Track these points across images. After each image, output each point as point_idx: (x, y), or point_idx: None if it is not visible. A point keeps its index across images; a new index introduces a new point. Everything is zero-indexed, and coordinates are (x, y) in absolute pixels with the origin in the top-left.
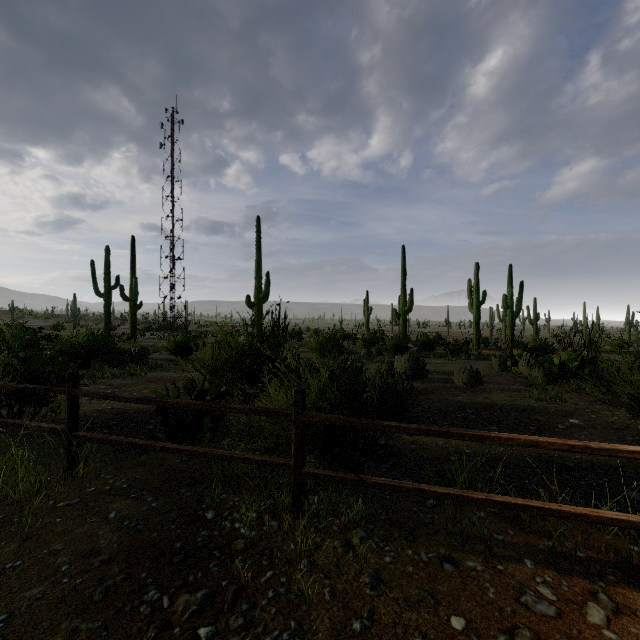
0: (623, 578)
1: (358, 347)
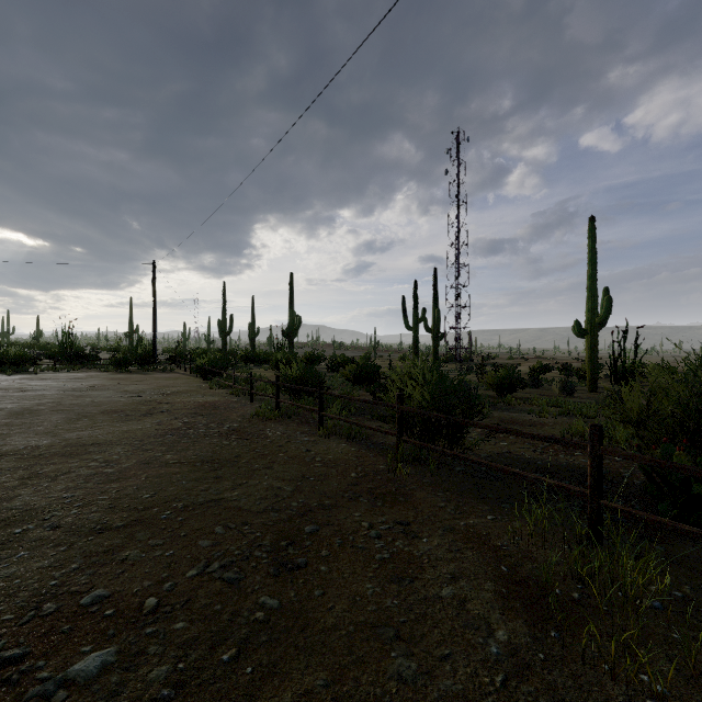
0: None
1: None
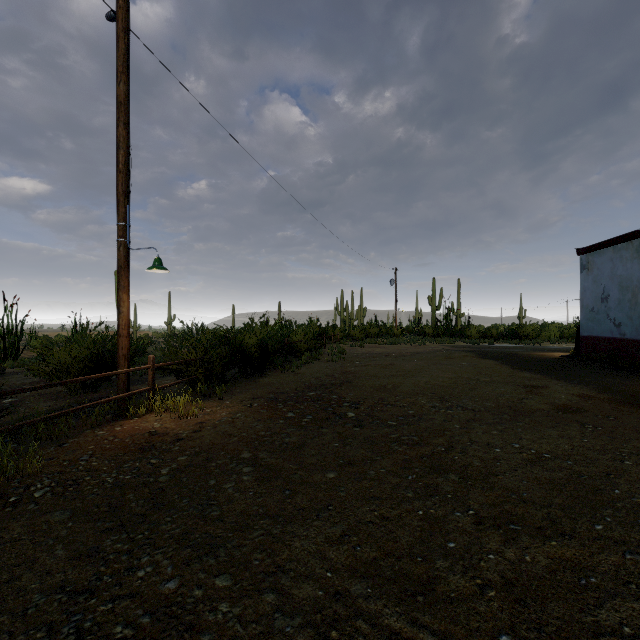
0: (115, 421)
1: None
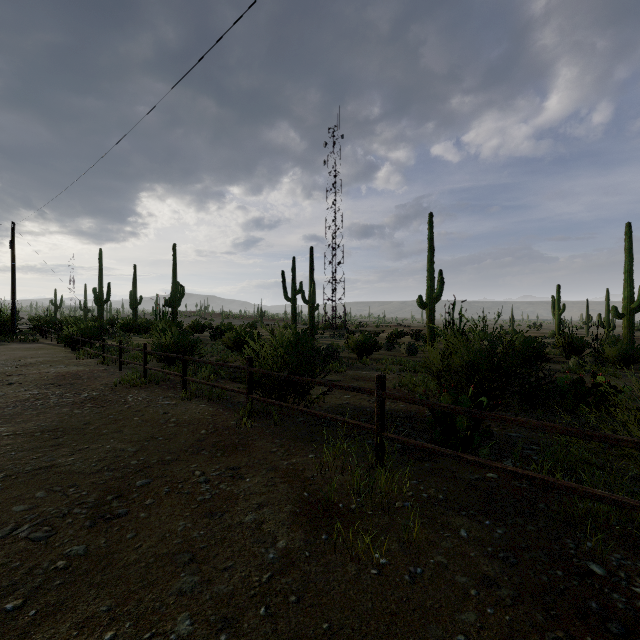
0: None
1: (553, 354)
